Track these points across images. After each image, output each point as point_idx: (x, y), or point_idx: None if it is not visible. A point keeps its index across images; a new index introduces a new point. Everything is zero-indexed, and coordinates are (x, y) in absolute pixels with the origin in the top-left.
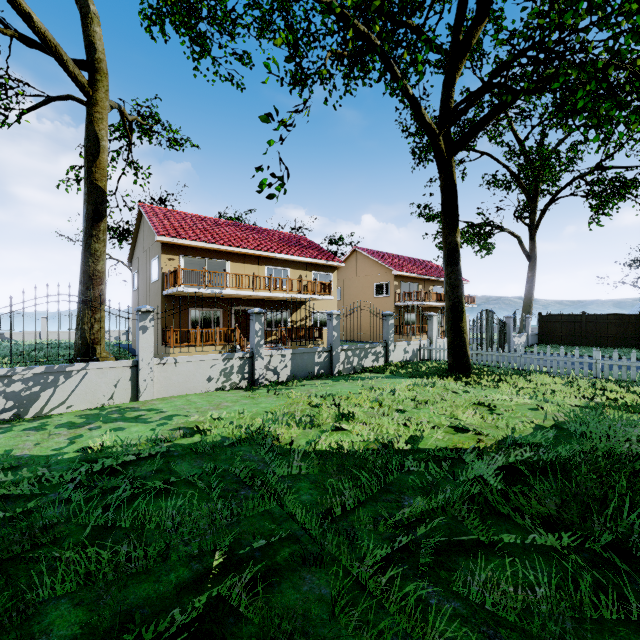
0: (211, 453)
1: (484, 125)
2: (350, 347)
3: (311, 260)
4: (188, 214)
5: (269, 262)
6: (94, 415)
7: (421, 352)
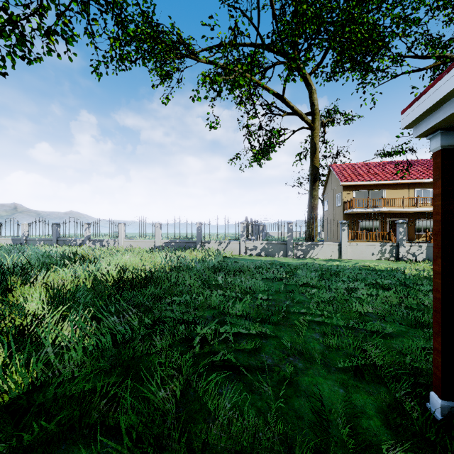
0: (375, 269)
1: None
2: None
3: None
4: (357, 164)
5: (418, 186)
6: (328, 259)
7: None
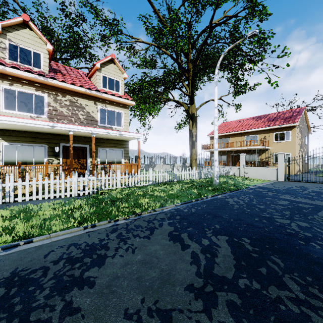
0: None
1: (191, 92)
2: (197, 166)
3: (267, 128)
4: (234, 121)
5: (246, 134)
6: None
7: (232, 171)
